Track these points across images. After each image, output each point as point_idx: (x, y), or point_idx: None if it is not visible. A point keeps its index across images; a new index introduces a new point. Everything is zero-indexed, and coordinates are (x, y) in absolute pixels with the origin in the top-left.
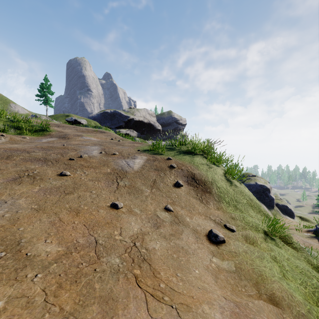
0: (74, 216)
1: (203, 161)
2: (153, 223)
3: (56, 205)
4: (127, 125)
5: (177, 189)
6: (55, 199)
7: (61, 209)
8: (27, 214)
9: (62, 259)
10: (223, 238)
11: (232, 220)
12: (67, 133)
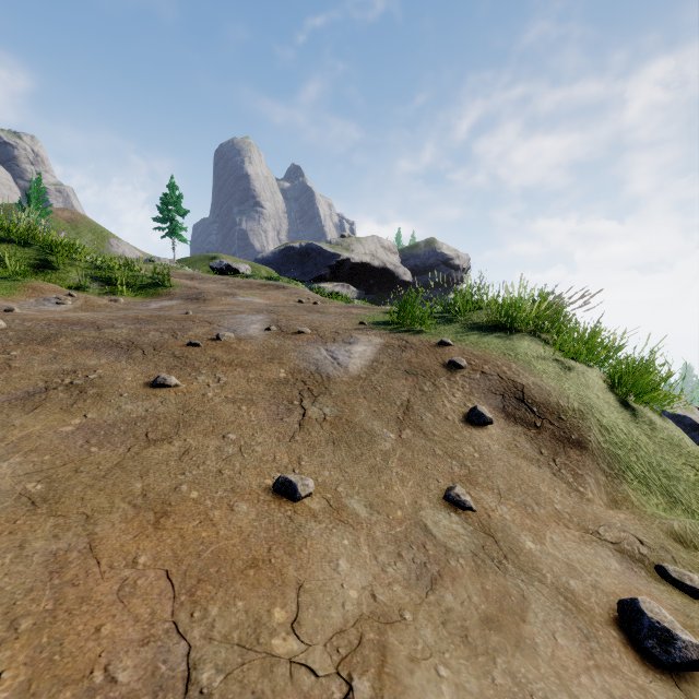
0: (145, 530)
1: (542, 350)
2: (413, 560)
3: (103, 481)
4: (335, 275)
5: (476, 432)
6: (108, 461)
7: (113, 500)
8: None
9: None
10: (696, 647)
11: (679, 548)
12: (204, 290)
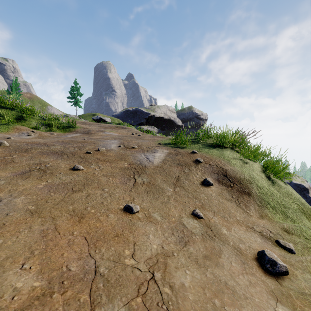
0: (75, 223)
1: (235, 155)
2: (178, 235)
3: (57, 206)
4: (148, 122)
5: (206, 189)
6: (58, 198)
7: (62, 212)
8: (18, 218)
9: (31, 309)
10: (284, 267)
11: (285, 234)
12: (90, 129)
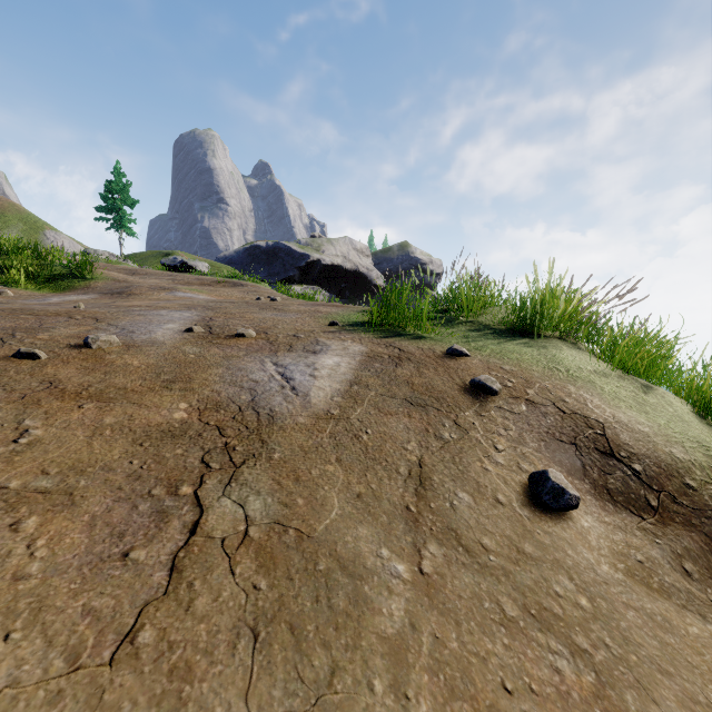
0: None
1: (591, 362)
2: None
3: None
4: (305, 277)
5: (560, 531)
6: None
7: None
8: None
9: None
10: None
11: None
12: (135, 283)
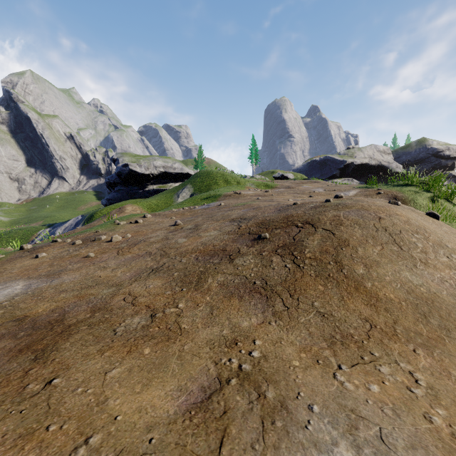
0: None
1: (414, 189)
2: None
3: None
4: (343, 173)
5: None
6: None
7: None
8: None
9: None
10: None
11: None
12: (288, 185)
